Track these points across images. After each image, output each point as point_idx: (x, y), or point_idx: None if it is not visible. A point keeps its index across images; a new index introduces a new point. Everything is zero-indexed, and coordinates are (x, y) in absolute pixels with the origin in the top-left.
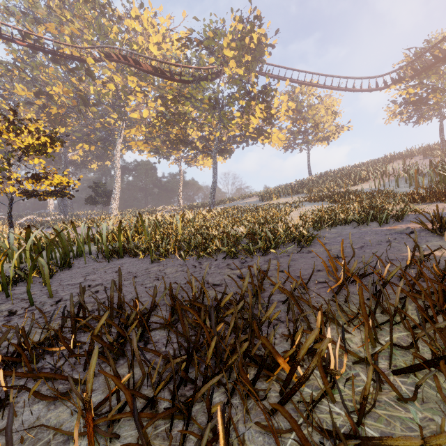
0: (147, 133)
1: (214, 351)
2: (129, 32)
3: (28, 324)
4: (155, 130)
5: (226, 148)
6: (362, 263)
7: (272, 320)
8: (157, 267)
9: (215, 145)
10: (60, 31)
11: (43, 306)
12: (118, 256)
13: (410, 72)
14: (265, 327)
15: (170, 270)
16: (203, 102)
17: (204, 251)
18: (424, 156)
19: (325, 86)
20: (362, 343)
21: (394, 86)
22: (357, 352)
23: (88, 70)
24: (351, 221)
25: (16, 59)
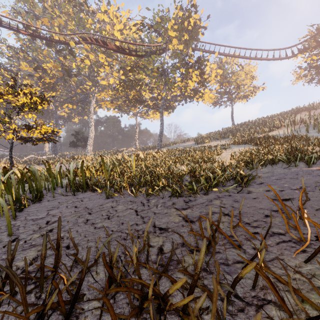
0: (112, 95)
1: None
2: (100, 22)
3: None
4: (118, 93)
5: (170, 105)
6: (313, 208)
7: None
8: (111, 204)
9: (162, 103)
10: (52, 23)
11: None
12: (81, 191)
13: (313, 43)
14: (228, 315)
15: (121, 207)
16: (153, 71)
17: (152, 188)
18: None
19: (245, 57)
20: None
21: (300, 55)
22: None
23: (71, 51)
24: (278, 161)
25: (22, 45)
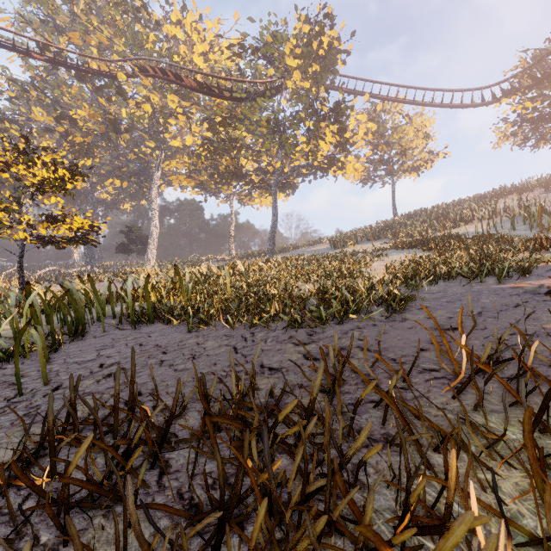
0: (191, 165)
1: (266, 514)
2: (169, 40)
3: (5, 426)
4: (200, 161)
5: (288, 183)
6: (486, 338)
7: (365, 458)
8: (195, 339)
9: (275, 178)
10: (86, 41)
11: (33, 396)
12: (146, 322)
13: (527, 81)
14: None
15: (211, 343)
16: (260, 125)
17: (258, 316)
18: (546, 189)
19: (414, 102)
20: (538, 514)
21: (505, 100)
22: (516, 516)
23: (119, 88)
24: (457, 275)
25: (34, 78)
